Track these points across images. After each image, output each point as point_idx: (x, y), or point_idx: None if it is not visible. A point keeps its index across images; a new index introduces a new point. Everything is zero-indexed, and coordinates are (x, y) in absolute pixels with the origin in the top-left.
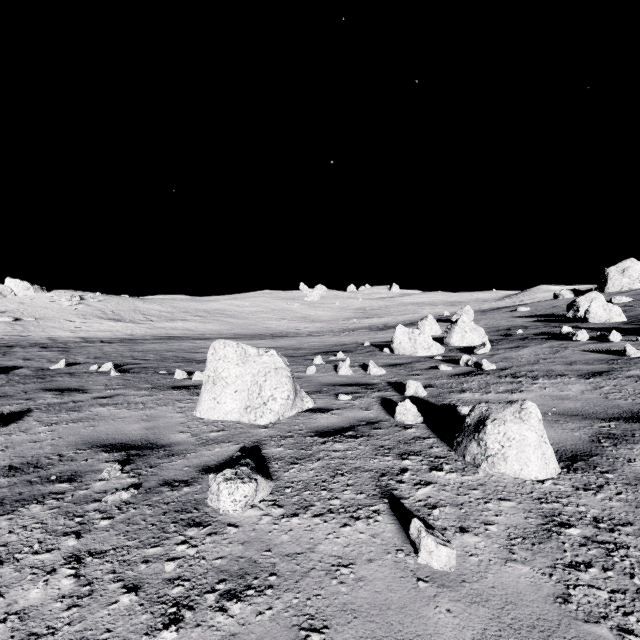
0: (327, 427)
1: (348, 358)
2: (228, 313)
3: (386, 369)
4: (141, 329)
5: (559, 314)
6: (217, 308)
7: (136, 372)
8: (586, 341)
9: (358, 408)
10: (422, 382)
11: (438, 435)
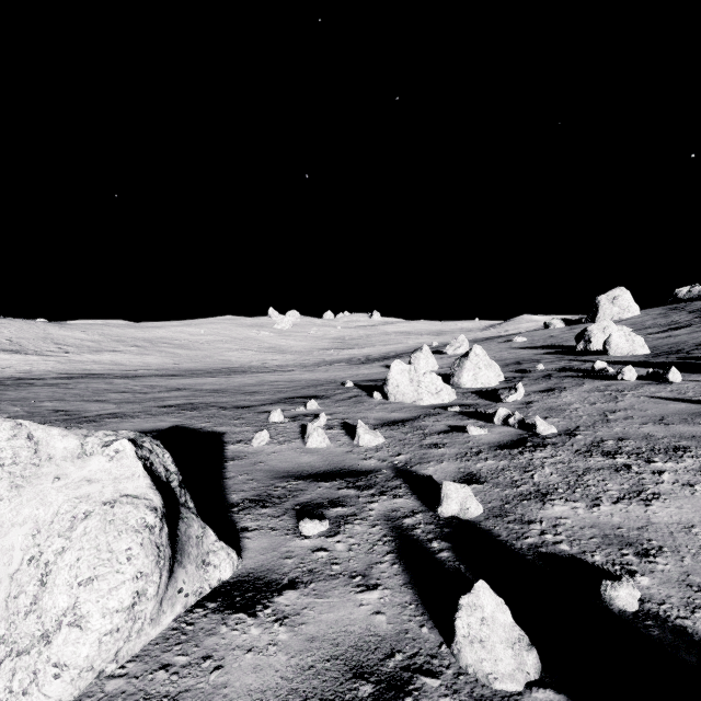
0: None
1: (323, 413)
2: (177, 342)
3: (383, 432)
4: (47, 363)
5: (564, 345)
6: (163, 336)
7: None
8: (635, 381)
9: (344, 577)
10: (454, 467)
11: None
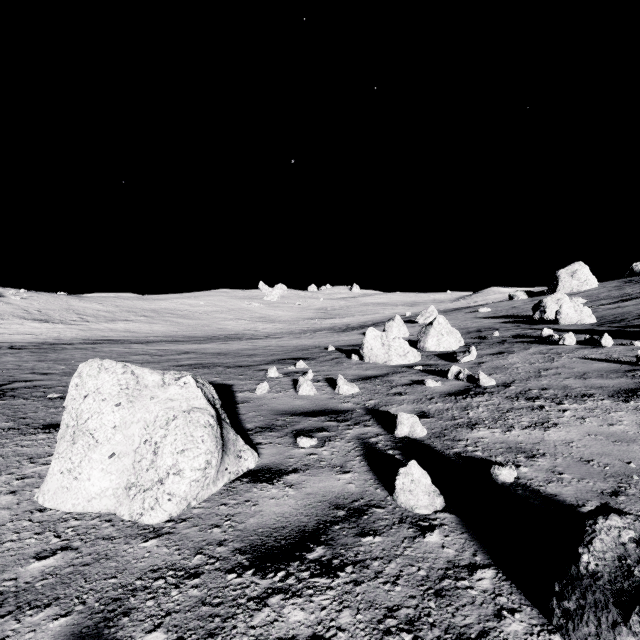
0: (275, 530)
1: (310, 370)
2: (179, 313)
3: (359, 385)
4: (72, 331)
5: (523, 315)
6: (167, 307)
7: (14, 396)
8: (574, 345)
9: (329, 467)
10: (411, 408)
11: (491, 555)
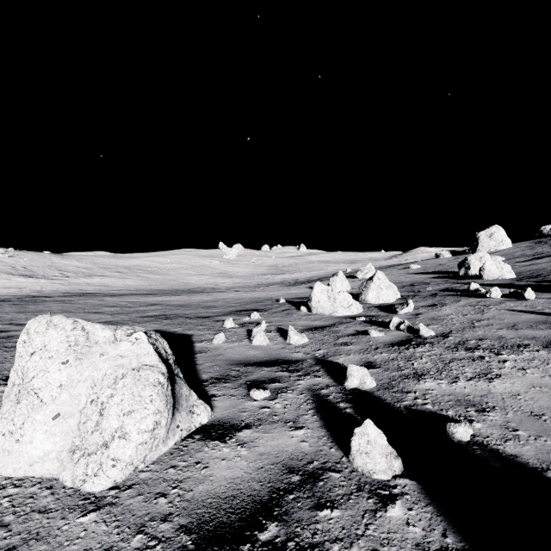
0: (224, 501)
1: (263, 321)
2: (149, 269)
3: (308, 335)
4: (53, 285)
5: (449, 271)
6: (138, 264)
7: None
8: (500, 298)
9: (281, 422)
10: (358, 358)
11: (463, 536)
